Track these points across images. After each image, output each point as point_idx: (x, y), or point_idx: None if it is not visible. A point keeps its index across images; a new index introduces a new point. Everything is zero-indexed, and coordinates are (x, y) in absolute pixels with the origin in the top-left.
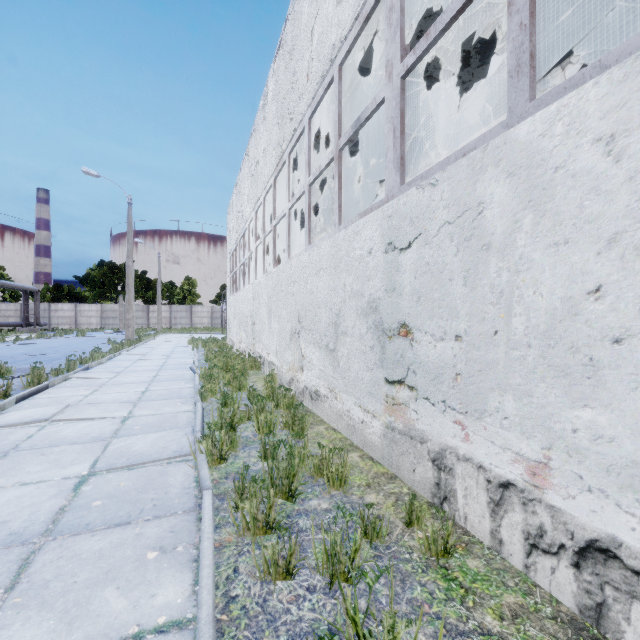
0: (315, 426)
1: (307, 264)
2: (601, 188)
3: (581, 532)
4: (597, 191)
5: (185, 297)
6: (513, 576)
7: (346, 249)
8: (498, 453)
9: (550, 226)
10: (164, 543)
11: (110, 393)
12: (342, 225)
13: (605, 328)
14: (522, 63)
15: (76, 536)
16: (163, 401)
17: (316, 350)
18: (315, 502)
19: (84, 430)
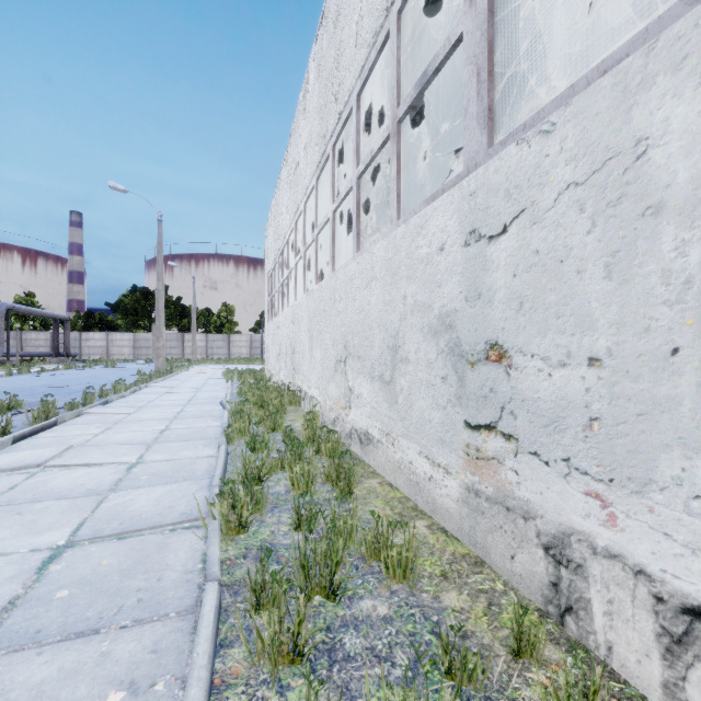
0: (366, 480)
1: (355, 275)
2: None
3: None
4: None
5: (222, 325)
6: None
7: (407, 249)
8: (680, 555)
9: None
10: (138, 674)
11: (124, 432)
12: (401, 219)
13: None
14: None
15: (15, 654)
16: (182, 443)
17: (367, 382)
18: (368, 603)
19: (80, 480)
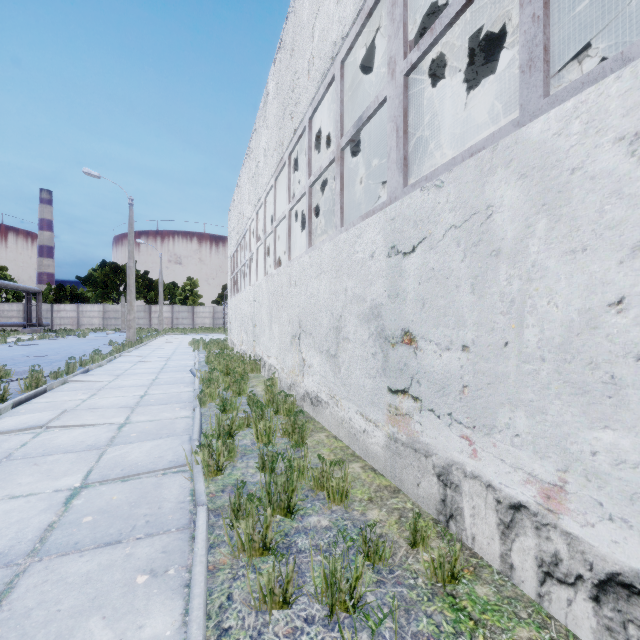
0: (316, 434)
1: (308, 267)
2: (624, 191)
3: (601, 563)
4: (619, 194)
5: (187, 297)
6: (525, 606)
7: (347, 252)
8: (508, 472)
9: (566, 232)
10: (155, 565)
11: (108, 397)
12: (343, 227)
13: (628, 344)
14: (535, 57)
15: (63, 557)
16: (161, 406)
17: (317, 355)
18: (315, 519)
19: (79, 437)
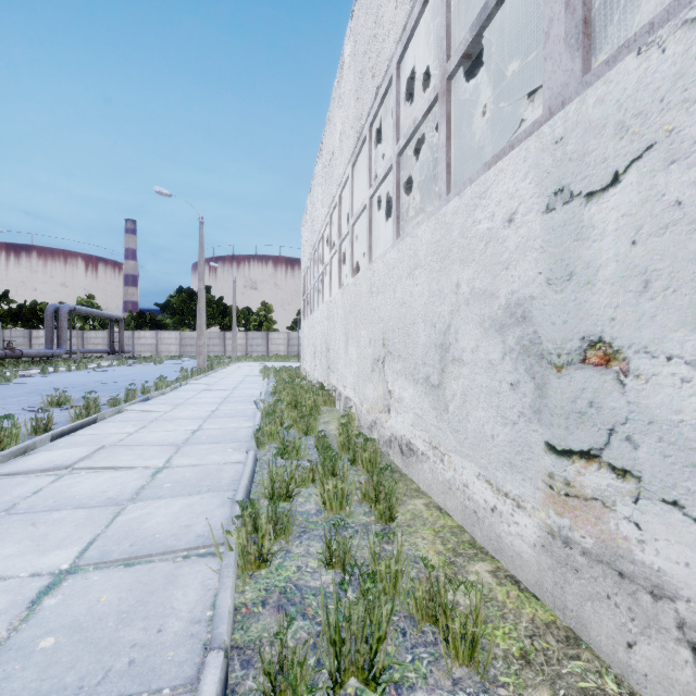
0: (409, 499)
1: (395, 264)
2: None
3: None
4: None
5: (261, 323)
6: None
7: (460, 227)
8: None
9: None
10: None
11: (157, 431)
12: (452, 192)
13: None
14: None
15: None
16: (212, 445)
17: (409, 385)
18: None
19: (103, 485)
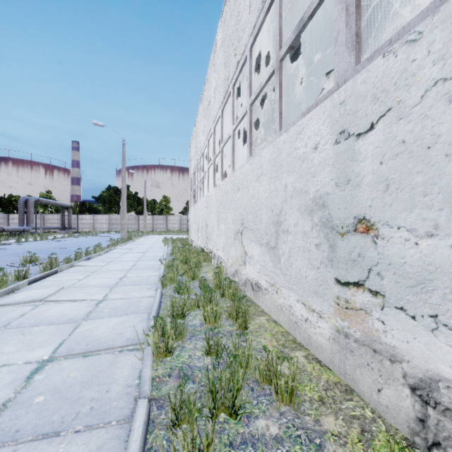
0: (257, 317)
1: (249, 172)
2: None
3: None
4: None
5: (163, 210)
6: None
7: (287, 151)
8: None
9: None
10: None
11: (97, 278)
12: (283, 130)
13: None
14: None
15: None
16: (133, 286)
17: (257, 247)
18: (262, 423)
19: (65, 311)
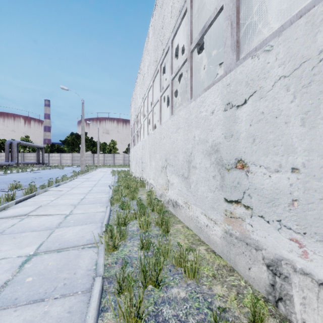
0: (175, 224)
1: (171, 126)
2: None
3: None
4: None
5: (111, 150)
6: None
7: (195, 113)
8: None
9: None
10: None
11: (65, 199)
12: (192, 99)
13: None
14: None
15: (4, 310)
16: (90, 205)
17: (176, 177)
18: (175, 290)
19: (43, 222)
